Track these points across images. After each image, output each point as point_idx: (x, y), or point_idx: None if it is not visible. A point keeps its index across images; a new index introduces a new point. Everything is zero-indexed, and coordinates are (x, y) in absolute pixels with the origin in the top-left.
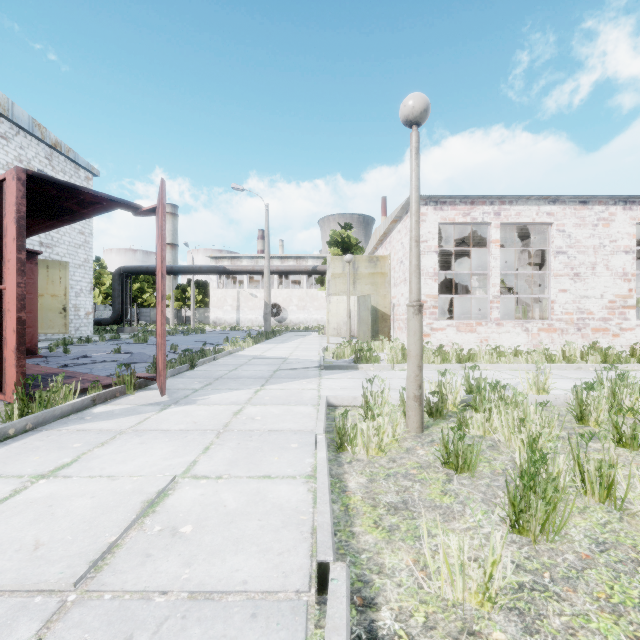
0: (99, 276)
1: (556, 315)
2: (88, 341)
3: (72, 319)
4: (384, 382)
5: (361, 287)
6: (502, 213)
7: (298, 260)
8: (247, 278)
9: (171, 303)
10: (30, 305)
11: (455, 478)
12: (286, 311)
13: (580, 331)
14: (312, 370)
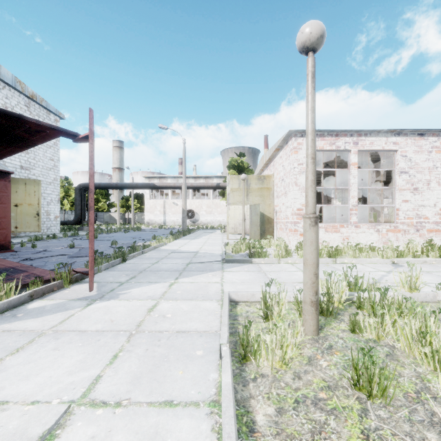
0: (67, 190)
1: (400, 219)
2: (54, 237)
3: (45, 221)
4: (274, 275)
5: (252, 198)
6: (359, 143)
7: (206, 179)
8: (171, 191)
9: (118, 209)
10: (4, 212)
11: (370, 407)
12: (198, 215)
13: (418, 231)
14: (216, 263)
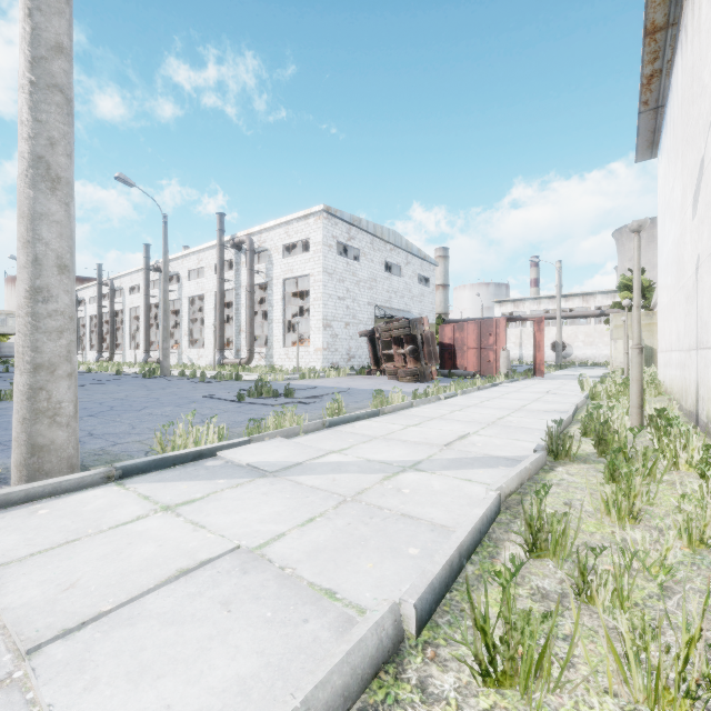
0: None
1: None
2: None
3: None
4: None
5: None
6: None
7: (584, 297)
8: None
9: None
10: None
11: None
12: (570, 347)
13: None
14: (596, 378)
